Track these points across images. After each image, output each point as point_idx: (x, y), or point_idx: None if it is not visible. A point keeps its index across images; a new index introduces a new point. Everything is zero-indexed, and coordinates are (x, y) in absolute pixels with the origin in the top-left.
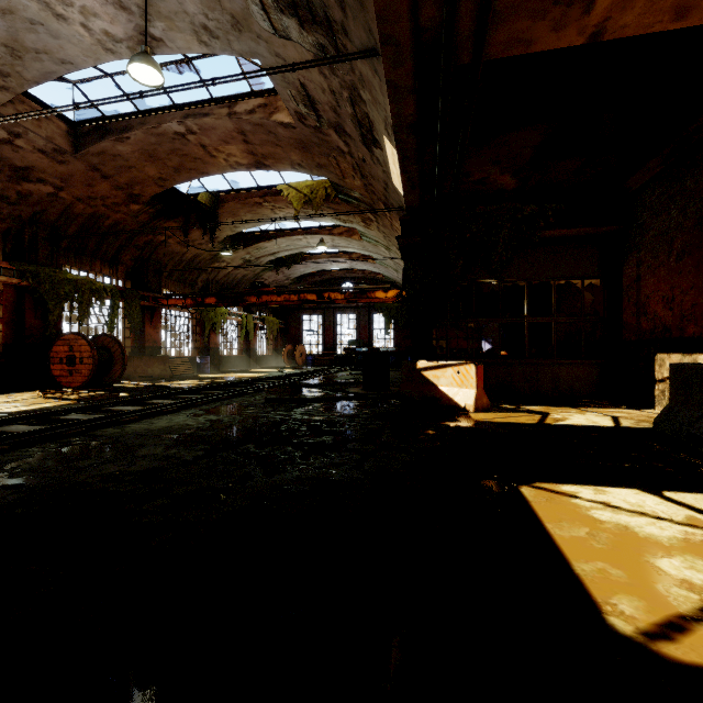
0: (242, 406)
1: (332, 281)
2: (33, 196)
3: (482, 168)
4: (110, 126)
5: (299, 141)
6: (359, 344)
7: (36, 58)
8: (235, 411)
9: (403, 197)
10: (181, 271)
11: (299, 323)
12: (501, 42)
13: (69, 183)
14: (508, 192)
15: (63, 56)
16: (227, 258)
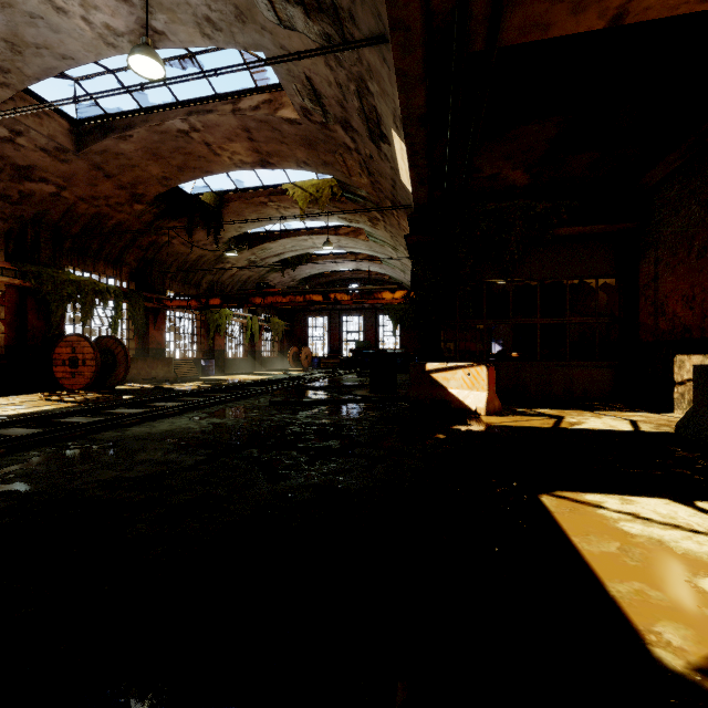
0: (246, 409)
1: (338, 283)
2: (35, 195)
3: (494, 163)
4: (113, 124)
5: (304, 137)
6: (366, 345)
7: (37, 54)
8: (239, 414)
9: (412, 194)
10: (186, 273)
11: (304, 325)
12: (516, 26)
13: (72, 183)
14: (519, 189)
15: (63, 51)
16: (232, 259)
